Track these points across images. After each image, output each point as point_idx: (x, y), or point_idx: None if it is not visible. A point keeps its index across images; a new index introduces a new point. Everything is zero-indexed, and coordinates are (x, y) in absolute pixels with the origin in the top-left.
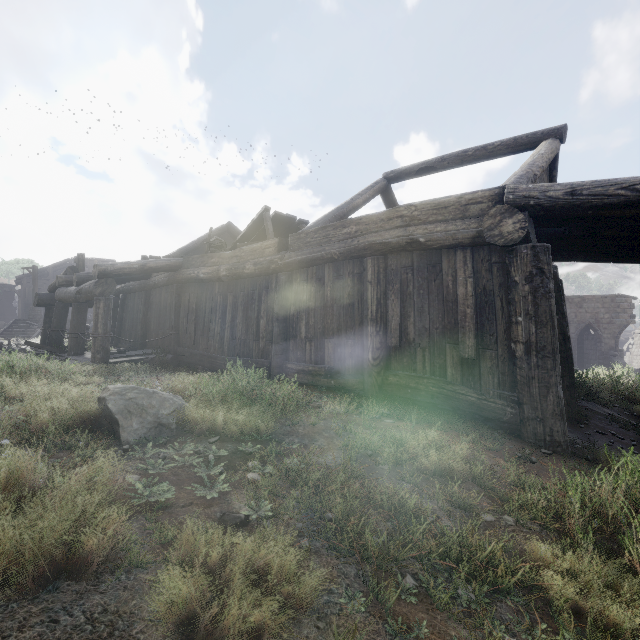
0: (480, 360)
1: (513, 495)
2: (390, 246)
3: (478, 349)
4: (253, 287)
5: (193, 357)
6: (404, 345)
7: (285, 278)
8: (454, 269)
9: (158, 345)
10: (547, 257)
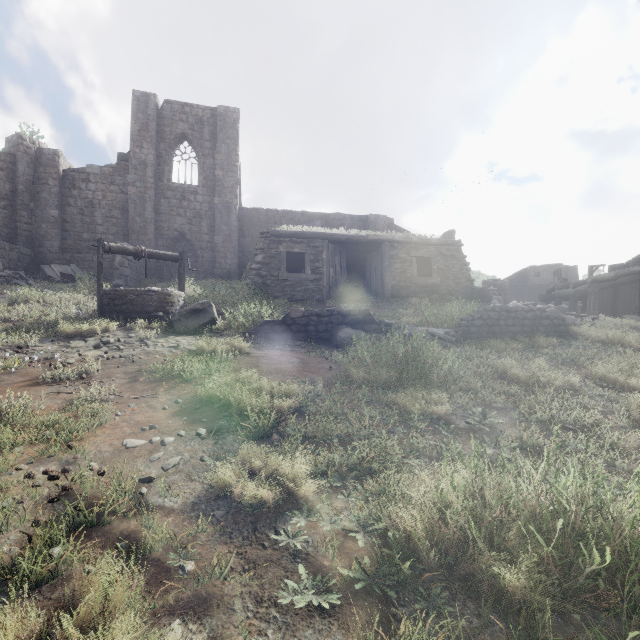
0: None
1: None
2: None
3: None
4: None
5: None
6: None
7: None
8: None
9: None
10: None
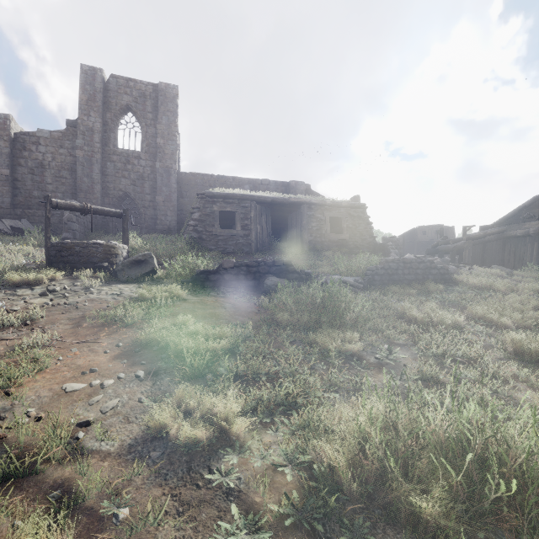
0: None
1: None
2: None
3: None
4: None
5: None
6: None
7: None
8: None
9: None
10: None
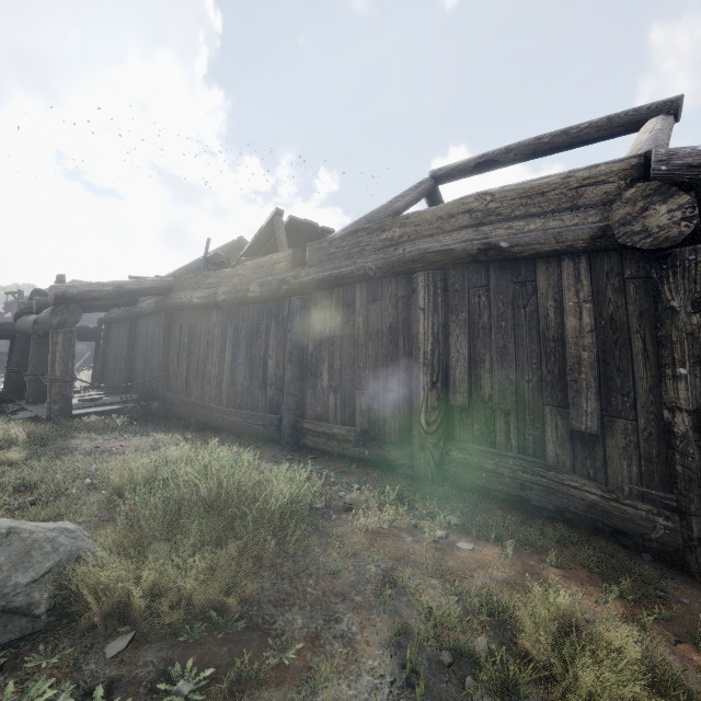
0: (605, 435)
1: None
2: (453, 255)
3: (601, 417)
4: (259, 316)
5: (184, 406)
6: (475, 404)
7: (301, 304)
8: (558, 289)
9: (144, 389)
10: None
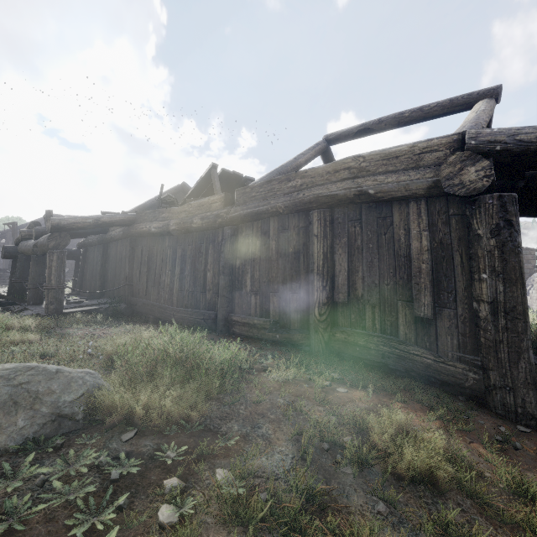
0: (437, 319)
1: (519, 515)
2: (337, 199)
3: (434, 307)
4: (200, 241)
5: (145, 307)
6: (352, 301)
7: (231, 232)
8: (406, 222)
9: (114, 295)
10: (515, 208)
